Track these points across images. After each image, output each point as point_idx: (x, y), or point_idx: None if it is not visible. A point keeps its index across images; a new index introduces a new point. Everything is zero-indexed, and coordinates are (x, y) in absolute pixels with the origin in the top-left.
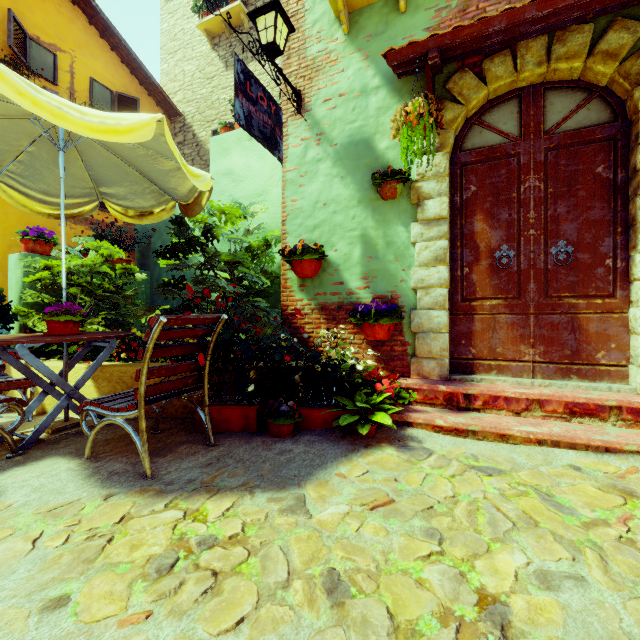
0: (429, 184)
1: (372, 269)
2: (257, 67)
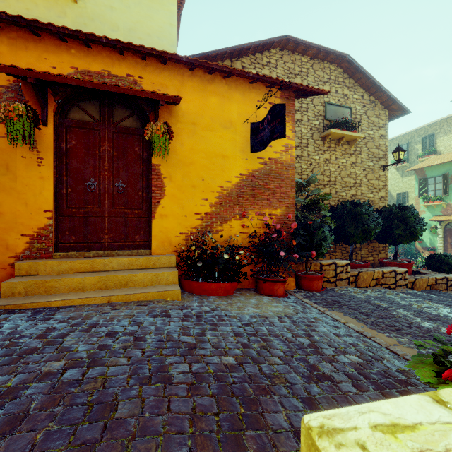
0: (439, 233)
1: (431, 243)
2: (411, 178)
